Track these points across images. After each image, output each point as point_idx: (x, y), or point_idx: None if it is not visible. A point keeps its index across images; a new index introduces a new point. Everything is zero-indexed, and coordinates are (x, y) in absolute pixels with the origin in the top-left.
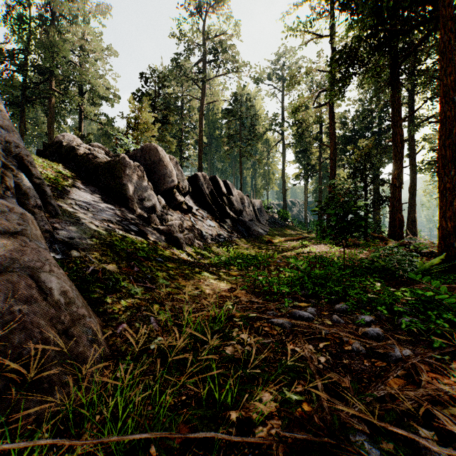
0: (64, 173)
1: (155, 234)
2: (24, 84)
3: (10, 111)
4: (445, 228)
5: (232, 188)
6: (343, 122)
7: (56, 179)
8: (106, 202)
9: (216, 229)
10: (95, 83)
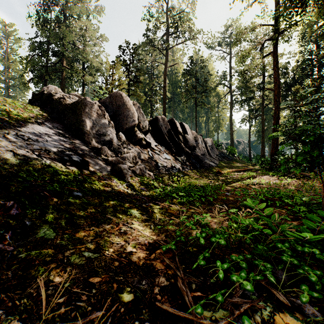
0: (35, 113)
1: (101, 164)
2: (45, 63)
3: (36, 82)
4: None
5: (187, 128)
6: (283, 72)
7: (17, 115)
8: (62, 135)
9: (171, 161)
10: (90, 59)
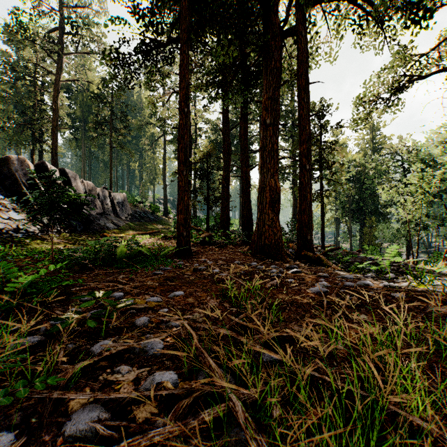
0: None
1: None
2: None
3: None
4: (178, 220)
5: (73, 178)
6: (214, 128)
7: None
8: None
9: (21, 223)
10: None
